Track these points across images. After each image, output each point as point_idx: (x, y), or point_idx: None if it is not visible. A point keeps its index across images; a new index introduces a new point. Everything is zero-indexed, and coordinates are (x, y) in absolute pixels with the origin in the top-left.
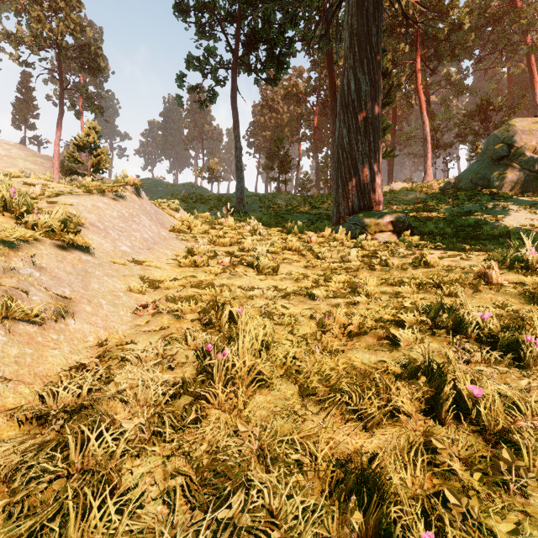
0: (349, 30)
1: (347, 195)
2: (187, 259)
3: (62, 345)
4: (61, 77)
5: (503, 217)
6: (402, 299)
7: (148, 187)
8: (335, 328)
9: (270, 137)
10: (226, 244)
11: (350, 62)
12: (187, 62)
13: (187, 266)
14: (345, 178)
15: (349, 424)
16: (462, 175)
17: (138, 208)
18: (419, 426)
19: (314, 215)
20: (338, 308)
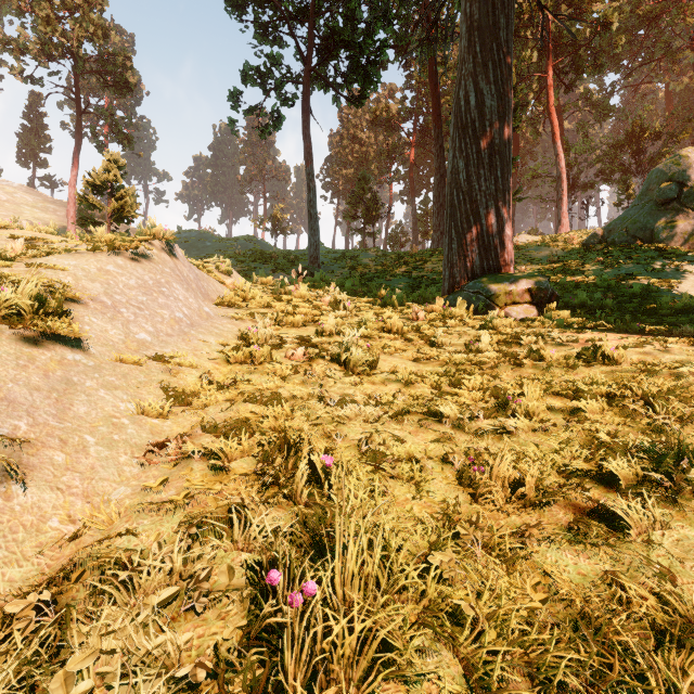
0: (467, 23)
1: (465, 252)
2: (240, 351)
3: None
4: (78, 97)
5: (678, 282)
6: (588, 424)
7: (192, 242)
8: (497, 490)
9: (352, 176)
10: (297, 324)
11: (469, 67)
12: (244, 75)
13: (240, 363)
14: (461, 229)
15: None
16: (614, 224)
17: (169, 272)
18: None
19: (414, 279)
20: (483, 438)
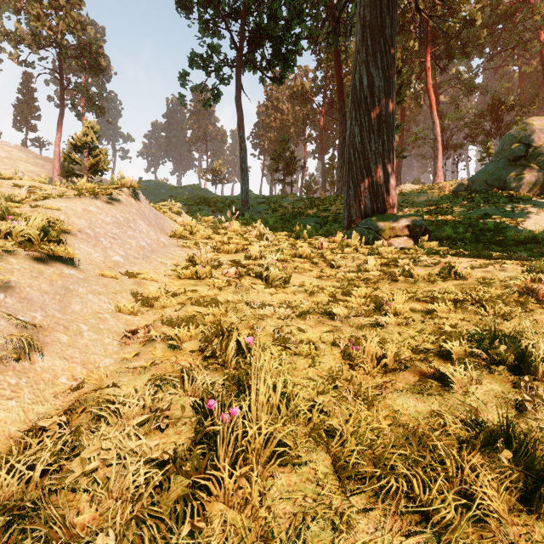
0: (361, 22)
1: (359, 197)
2: (188, 270)
3: (22, 393)
4: (62, 77)
5: (523, 220)
6: (438, 320)
7: (150, 190)
8: (367, 361)
9: (275, 138)
10: (231, 251)
11: (363, 56)
12: (190, 60)
13: (188, 278)
14: (356, 179)
15: (416, 536)
16: (476, 176)
17: (135, 212)
18: (517, 537)
19: (322, 218)
20: (363, 330)
